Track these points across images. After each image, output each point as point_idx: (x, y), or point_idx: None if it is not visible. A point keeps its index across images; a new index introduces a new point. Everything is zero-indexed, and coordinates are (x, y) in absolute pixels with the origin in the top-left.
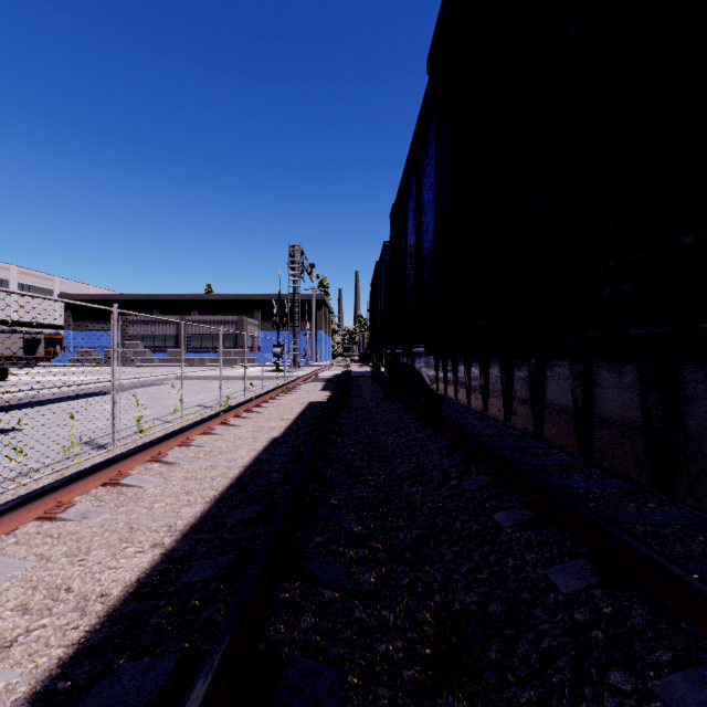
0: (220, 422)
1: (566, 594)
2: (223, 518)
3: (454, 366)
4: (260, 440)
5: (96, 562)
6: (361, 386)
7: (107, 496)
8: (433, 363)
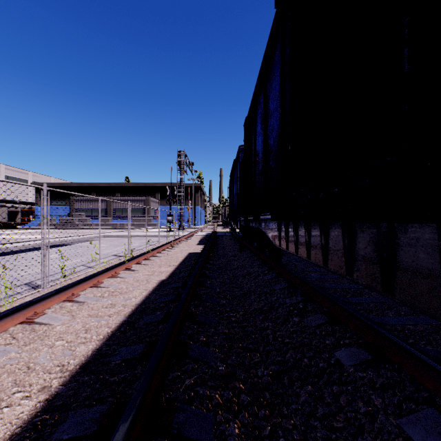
0: (125, 268)
1: None
2: (110, 357)
3: (295, 229)
4: (151, 282)
5: None
6: (224, 241)
7: (20, 334)
8: (276, 227)
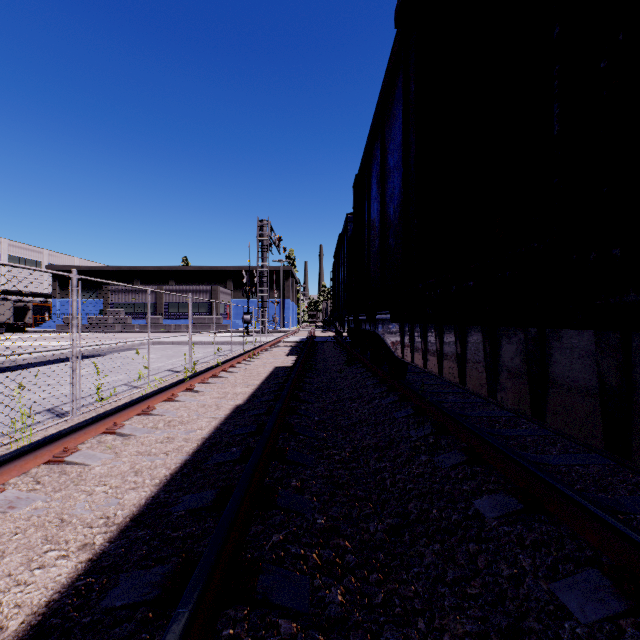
0: (185, 388)
1: (585, 626)
2: (170, 507)
3: (423, 333)
4: (223, 407)
5: (5, 574)
6: (325, 350)
7: (47, 477)
8: (398, 330)
